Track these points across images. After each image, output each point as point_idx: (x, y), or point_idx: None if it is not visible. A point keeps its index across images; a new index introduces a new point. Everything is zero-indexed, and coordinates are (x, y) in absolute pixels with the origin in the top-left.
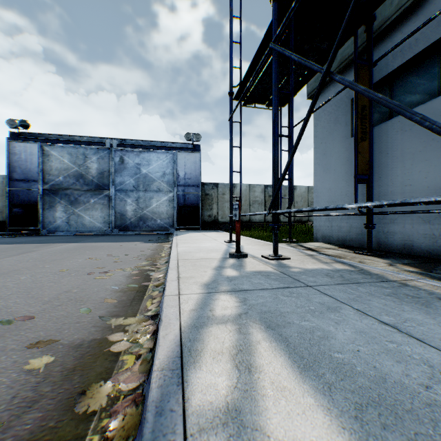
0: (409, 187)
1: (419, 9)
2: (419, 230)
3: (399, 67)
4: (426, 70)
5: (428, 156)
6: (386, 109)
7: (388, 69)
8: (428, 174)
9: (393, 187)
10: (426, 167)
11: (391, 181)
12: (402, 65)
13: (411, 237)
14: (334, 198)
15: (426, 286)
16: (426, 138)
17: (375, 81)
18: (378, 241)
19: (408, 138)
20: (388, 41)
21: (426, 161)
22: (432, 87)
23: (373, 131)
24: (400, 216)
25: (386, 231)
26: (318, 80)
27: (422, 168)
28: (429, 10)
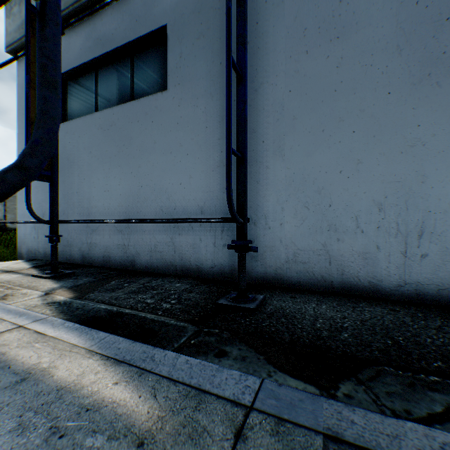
0: (108, 193)
1: (116, 4)
2: (116, 240)
3: (101, 57)
4: (123, 73)
5: (121, 162)
6: (93, 102)
7: (92, 54)
8: (121, 181)
9: (96, 191)
10: (120, 173)
11: (94, 184)
12: (103, 56)
13: (109, 248)
14: (42, 199)
15: (14, 342)
16: (120, 143)
17: (81, 63)
18: (84, 254)
19: (108, 139)
20: (92, 22)
21: (120, 167)
22: (127, 93)
23: (79, 122)
24: (102, 225)
25: (91, 242)
26: (21, 32)
27: (117, 174)
28: (122, 9)
